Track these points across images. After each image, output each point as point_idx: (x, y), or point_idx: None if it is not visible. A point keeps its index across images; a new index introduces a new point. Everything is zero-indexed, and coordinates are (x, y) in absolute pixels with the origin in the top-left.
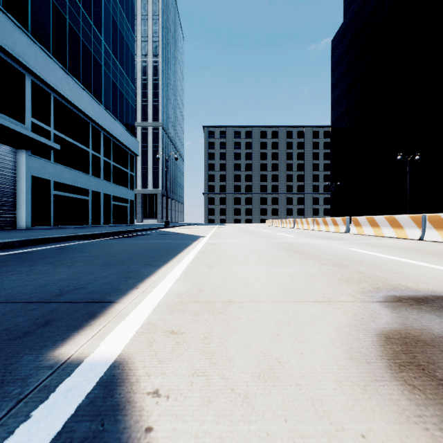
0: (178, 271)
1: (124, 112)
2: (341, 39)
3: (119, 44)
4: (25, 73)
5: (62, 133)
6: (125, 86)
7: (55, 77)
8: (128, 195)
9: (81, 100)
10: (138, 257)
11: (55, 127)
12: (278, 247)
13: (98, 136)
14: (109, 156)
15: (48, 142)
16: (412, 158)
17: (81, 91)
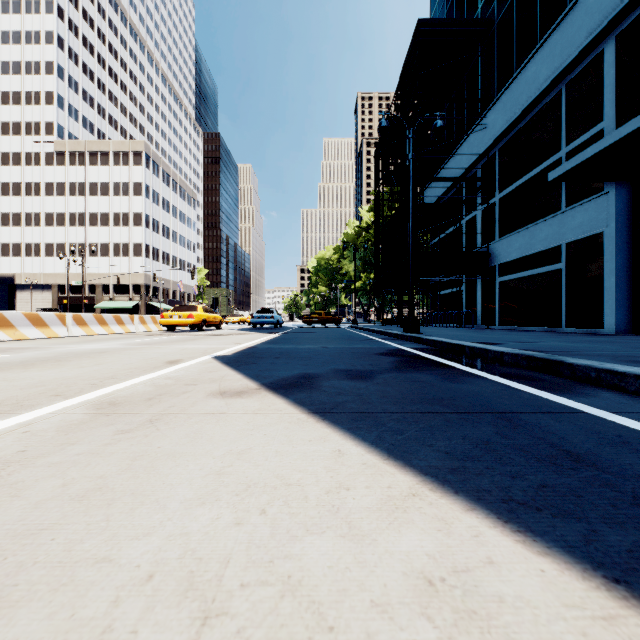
0: (269, 336)
1: None
2: None
3: None
4: None
5: None
6: None
7: None
8: None
9: None
10: (292, 338)
11: None
12: (188, 341)
13: None
14: None
15: None
16: None
17: None
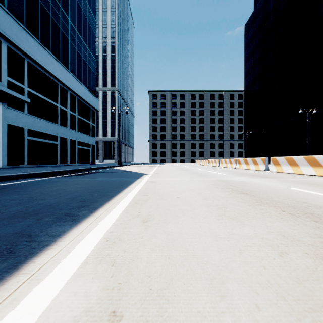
0: (99, 233)
1: (87, 77)
2: (252, 24)
3: (83, 24)
4: (2, 40)
5: (35, 90)
6: (88, 57)
7: (28, 44)
8: (90, 141)
9: (50, 65)
10: (67, 200)
11: (28, 85)
12: (218, 186)
13: (65, 94)
14: (75, 110)
15: (18, 95)
16: (309, 112)
17: (50, 58)
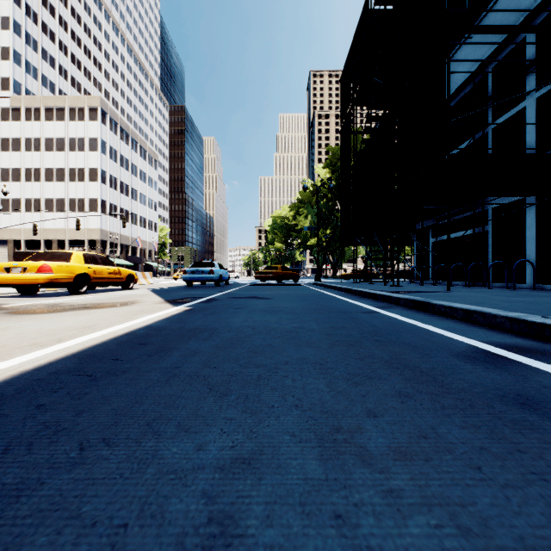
0: (133, 322)
1: None
2: None
3: None
4: None
5: None
6: None
7: None
8: None
9: None
10: (171, 344)
11: None
12: None
13: None
14: None
15: None
16: None
17: None
